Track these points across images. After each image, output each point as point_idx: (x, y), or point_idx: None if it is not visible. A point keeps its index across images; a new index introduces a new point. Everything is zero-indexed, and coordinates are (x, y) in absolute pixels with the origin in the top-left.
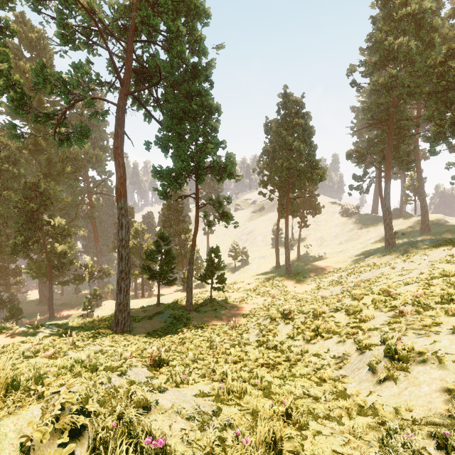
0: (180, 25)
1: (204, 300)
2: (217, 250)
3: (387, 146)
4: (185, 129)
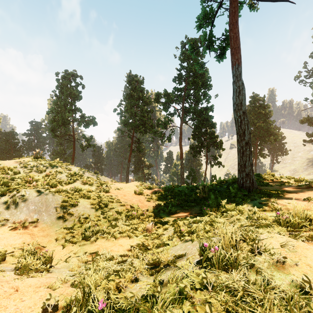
0: (201, 99)
1: None
2: (215, 176)
3: None
4: (202, 133)
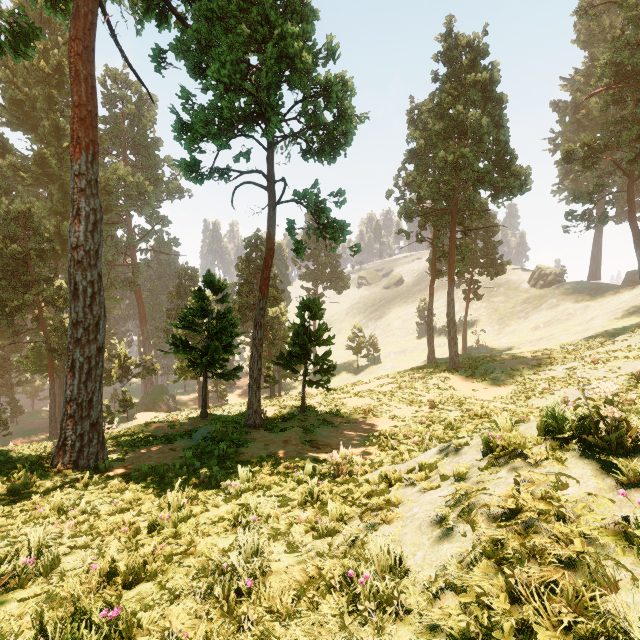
0: None
1: (291, 408)
2: (314, 303)
3: None
4: (234, 4)
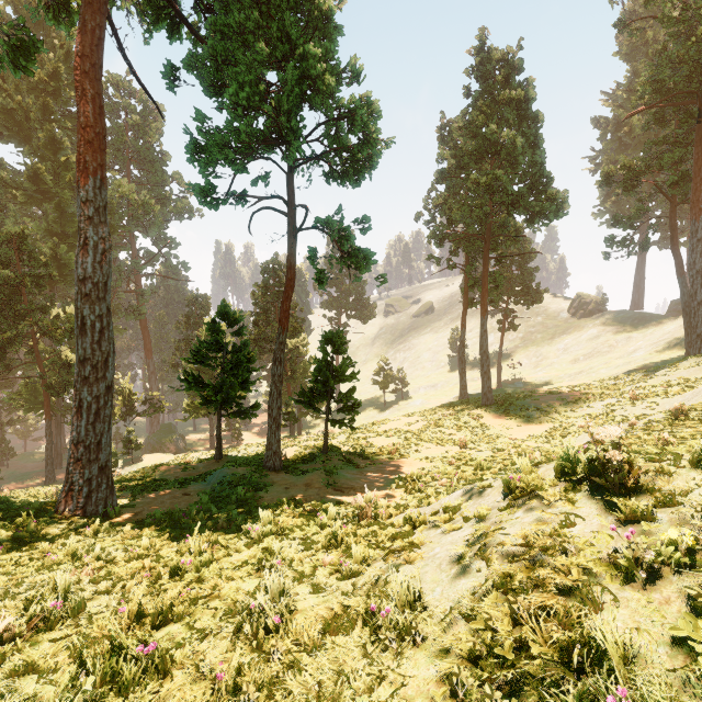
0: None
1: (313, 449)
2: (338, 336)
3: (695, 145)
4: (252, 21)
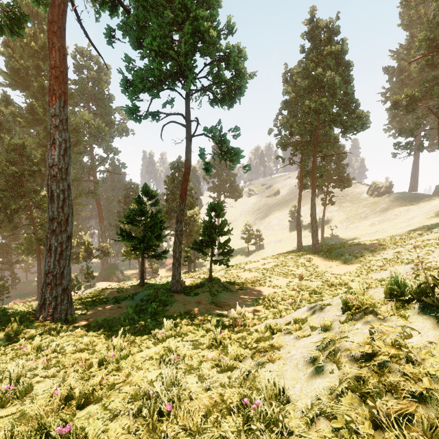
0: None
1: (202, 279)
2: (218, 205)
3: None
4: None
